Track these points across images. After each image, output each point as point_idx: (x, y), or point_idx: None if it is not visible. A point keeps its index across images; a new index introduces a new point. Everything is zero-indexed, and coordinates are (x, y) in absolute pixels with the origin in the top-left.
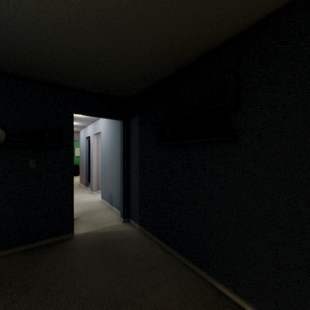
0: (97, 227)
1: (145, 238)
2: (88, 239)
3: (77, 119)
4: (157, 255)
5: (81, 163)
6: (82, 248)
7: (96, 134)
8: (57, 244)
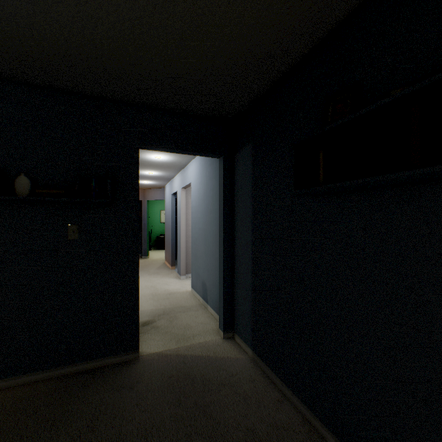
0: (178, 343)
1: (263, 383)
2: (161, 368)
3: (157, 166)
4: (293, 438)
5: (166, 233)
6: (147, 388)
7: (184, 189)
8: (110, 371)
